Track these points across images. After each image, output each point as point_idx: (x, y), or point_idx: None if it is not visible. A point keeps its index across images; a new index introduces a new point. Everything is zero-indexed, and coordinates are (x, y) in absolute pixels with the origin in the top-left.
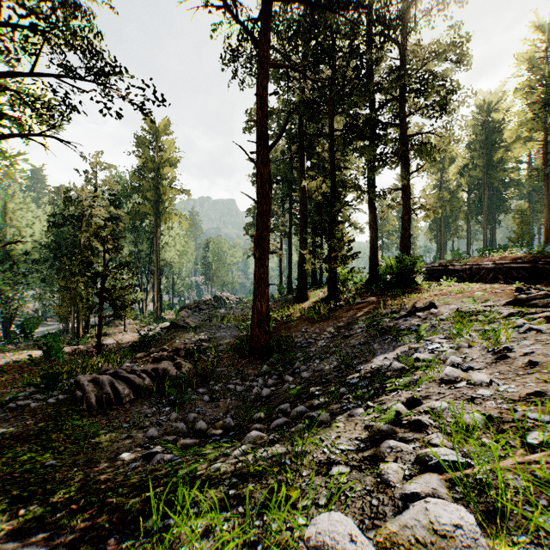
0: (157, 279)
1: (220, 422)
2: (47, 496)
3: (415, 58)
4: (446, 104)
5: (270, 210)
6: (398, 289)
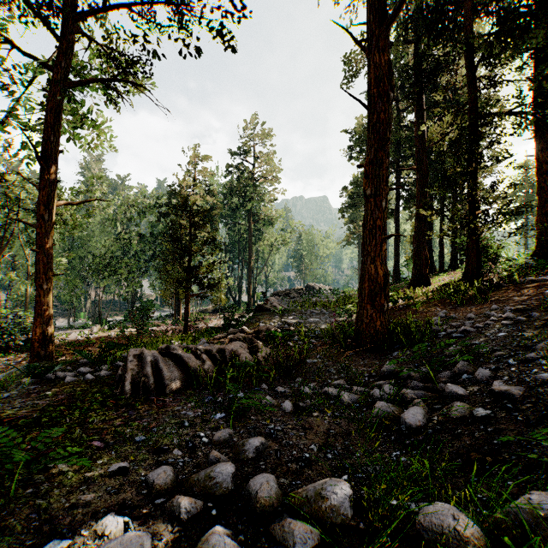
0: (250, 269)
1: (311, 490)
2: None
3: None
4: None
5: (389, 119)
6: None
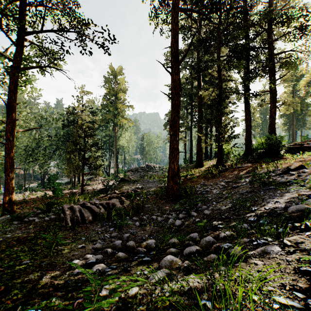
0: (115, 155)
1: (144, 242)
2: (3, 294)
3: (279, 2)
4: (304, 28)
5: (180, 103)
6: (267, 158)
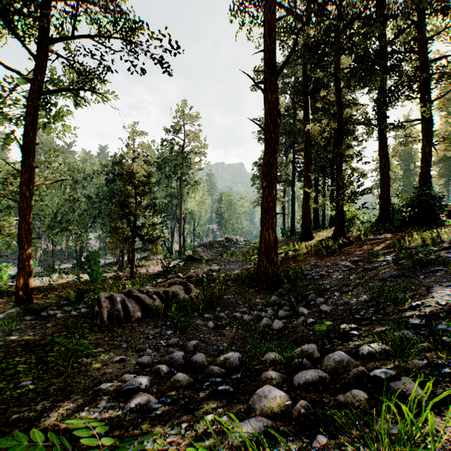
0: (181, 224)
1: (221, 357)
2: None
3: None
4: None
5: (278, 137)
6: (418, 225)
